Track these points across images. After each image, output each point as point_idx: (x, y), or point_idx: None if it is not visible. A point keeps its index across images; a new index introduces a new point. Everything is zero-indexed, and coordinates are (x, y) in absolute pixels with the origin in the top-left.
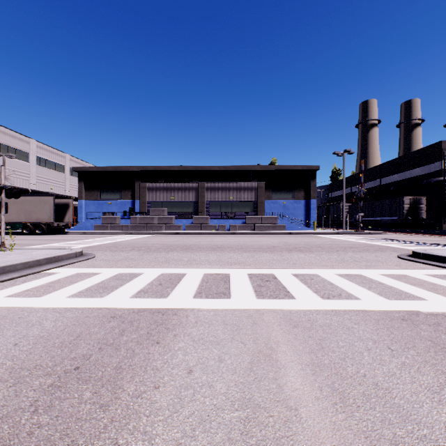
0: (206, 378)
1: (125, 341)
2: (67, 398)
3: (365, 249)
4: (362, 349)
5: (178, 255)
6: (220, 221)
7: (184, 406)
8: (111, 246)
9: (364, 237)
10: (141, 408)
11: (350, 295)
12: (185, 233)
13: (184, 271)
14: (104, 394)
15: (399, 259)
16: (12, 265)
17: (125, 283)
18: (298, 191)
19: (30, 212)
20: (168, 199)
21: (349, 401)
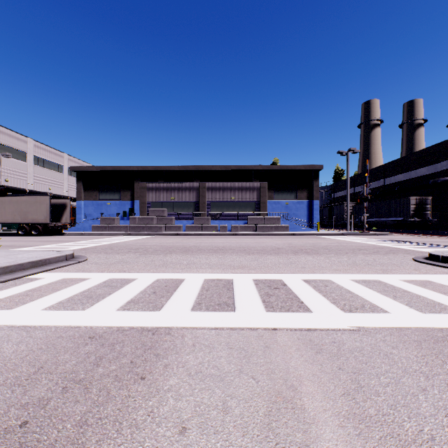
0: (206, 443)
1: (99, 375)
2: None
3: (375, 251)
4: (415, 389)
5: (176, 258)
6: (221, 222)
7: None
8: (107, 248)
9: (370, 239)
10: None
11: (374, 306)
12: (185, 234)
13: (182, 276)
14: None
15: (416, 262)
16: None
17: (114, 292)
18: (301, 191)
19: (25, 213)
20: (169, 199)
21: None
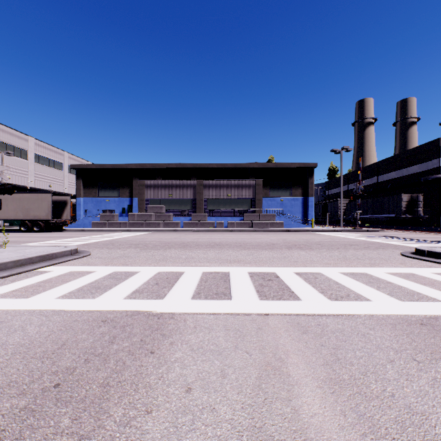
0: (207, 398)
1: (115, 350)
2: (40, 426)
3: (366, 247)
4: (384, 360)
5: (175, 252)
6: (218, 219)
7: (181, 438)
8: (108, 243)
9: (362, 235)
10: (129, 440)
11: (359, 295)
12: (182, 231)
13: (182, 269)
14: (86, 421)
15: (403, 257)
16: (2, 264)
17: (119, 283)
18: (296, 188)
19: (27, 210)
20: (166, 197)
21: (381, 431)
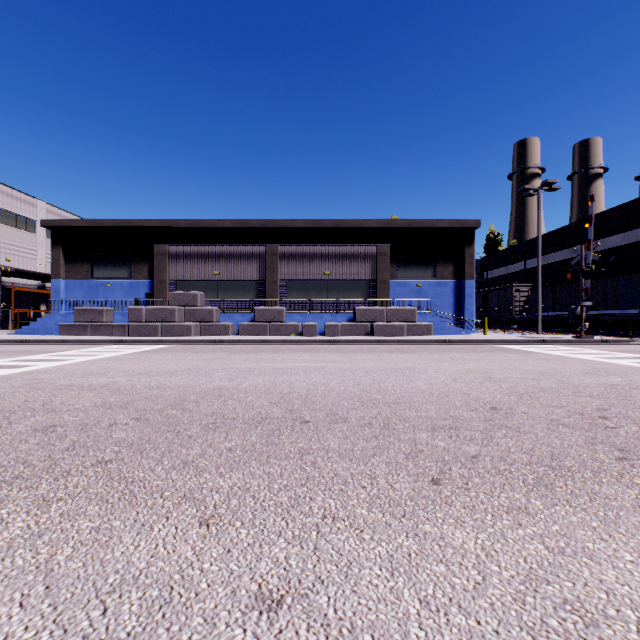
0: None
1: None
2: None
3: None
4: None
5: None
6: (306, 318)
7: None
8: None
9: (631, 354)
10: None
11: None
12: (233, 342)
13: None
14: None
15: None
16: None
17: None
18: (443, 265)
19: None
20: (209, 276)
21: None
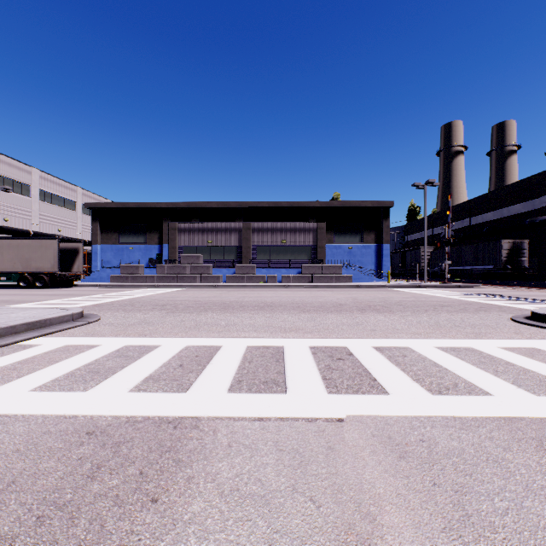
0: None
1: (93, 495)
2: None
3: (462, 308)
4: None
5: (212, 317)
6: (270, 271)
7: None
8: (127, 303)
9: (453, 292)
10: None
11: (471, 385)
12: (225, 286)
13: (218, 342)
14: None
15: (515, 323)
16: None
17: (128, 364)
18: (367, 233)
19: (28, 260)
20: (205, 243)
21: None
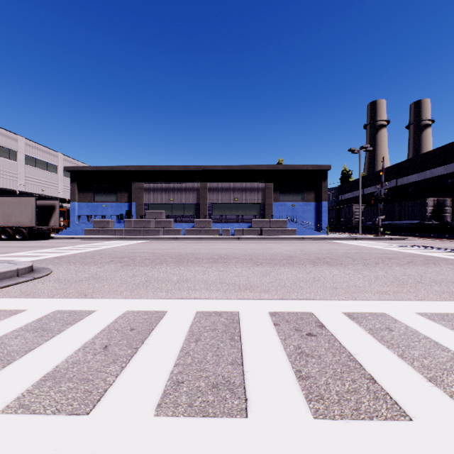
0: None
1: None
2: None
3: (410, 261)
4: None
5: (165, 271)
6: (224, 225)
7: None
8: (88, 256)
9: (389, 244)
10: None
11: None
12: (184, 239)
13: (164, 306)
14: None
15: None
16: None
17: (37, 345)
18: (308, 192)
19: (9, 215)
20: (167, 201)
21: None
